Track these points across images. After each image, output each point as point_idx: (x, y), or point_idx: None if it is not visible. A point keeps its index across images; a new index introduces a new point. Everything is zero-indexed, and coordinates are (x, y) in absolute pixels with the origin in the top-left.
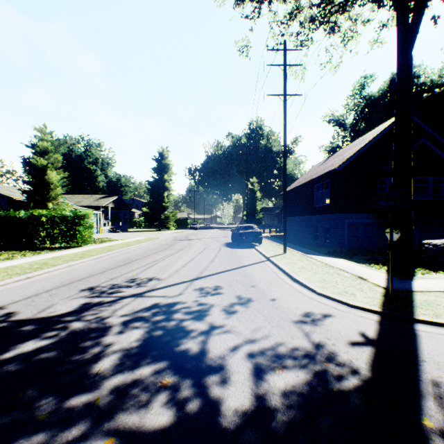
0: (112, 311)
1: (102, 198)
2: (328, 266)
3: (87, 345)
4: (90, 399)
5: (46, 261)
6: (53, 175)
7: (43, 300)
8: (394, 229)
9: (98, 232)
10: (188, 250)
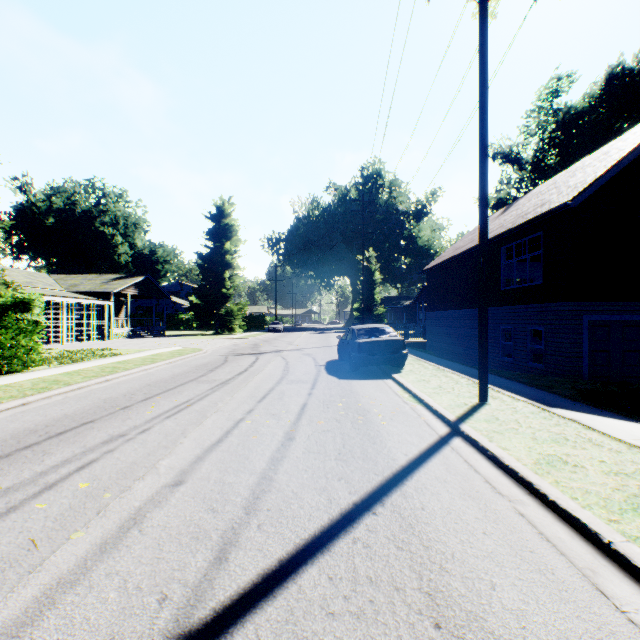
0: None
1: (116, 279)
2: None
3: None
4: None
5: None
6: None
7: None
8: None
9: (105, 338)
10: (240, 384)
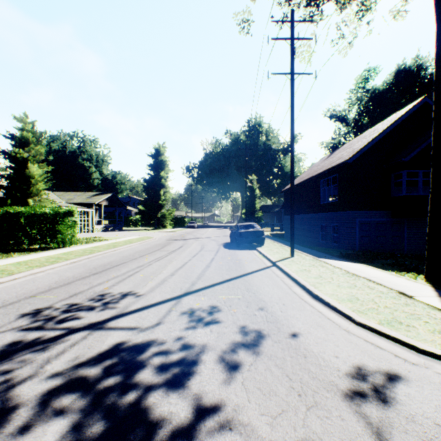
0: (40, 364)
1: (95, 195)
2: (351, 275)
3: None
4: None
5: (7, 268)
6: (35, 169)
7: None
8: None
9: (90, 231)
10: (181, 251)
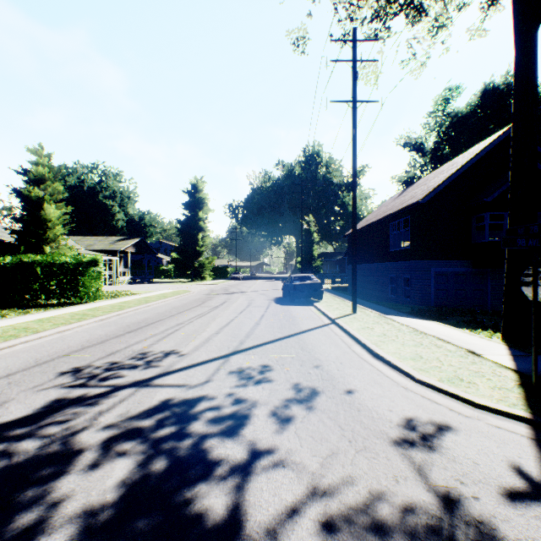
0: (93, 417)
1: (120, 240)
2: (419, 333)
3: (22, 501)
4: None
5: (29, 325)
6: (52, 210)
7: None
8: (540, 283)
9: (114, 284)
10: (226, 307)
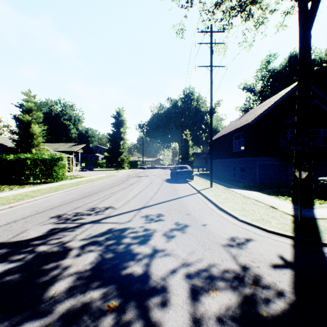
0: (73, 236)
1: (74, 145)
2: (246, 197)
3: (48, 268)
4: (42, 324)
5: (28, 194)
6: (36, 128)
7: (19, 226)
8: (302, 168)
9: (71, 171)
10: (137, 184)
